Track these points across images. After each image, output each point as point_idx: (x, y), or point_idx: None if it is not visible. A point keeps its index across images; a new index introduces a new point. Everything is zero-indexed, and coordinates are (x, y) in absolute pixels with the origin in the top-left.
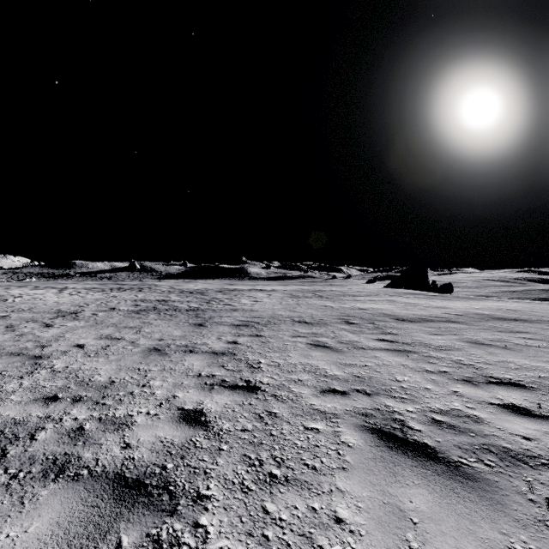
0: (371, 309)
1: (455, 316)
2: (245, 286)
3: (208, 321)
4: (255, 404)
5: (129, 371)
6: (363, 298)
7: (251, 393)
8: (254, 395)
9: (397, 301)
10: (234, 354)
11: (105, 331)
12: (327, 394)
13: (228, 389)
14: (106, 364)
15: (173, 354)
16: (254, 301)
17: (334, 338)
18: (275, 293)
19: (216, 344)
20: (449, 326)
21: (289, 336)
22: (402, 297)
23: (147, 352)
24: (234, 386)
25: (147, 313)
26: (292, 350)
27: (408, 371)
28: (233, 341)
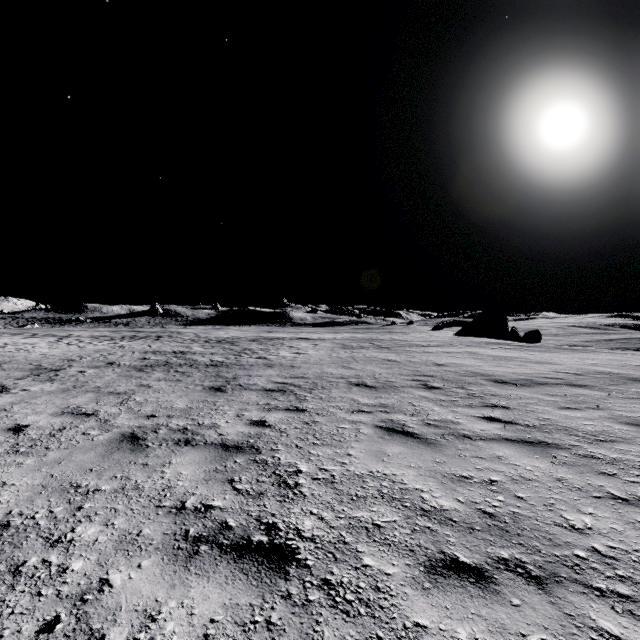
0: (451, 365)
1: (573, 375)
2: (286, 334)
3: (231, 383)
4: (280, 624)
5: (55, 494)
6: (435, 350)
7: (275, 573)
8: (280, 581)
9: (481, 353)
10: (256, 450)
11: (78, 400)
12: (443, 578)
13: (228, 555)
14: (28, 474)
15: (155, 449)
16: (296, 353)
17: (416, 415)
18: (323, 343)
19: (232, 426)
20: (578, 393)
21: (345, 411)
22: (485, 348)
23: (115, 442)
24: (242, 546)
25: (152, 370)
26: (352, 441)
27: (578, 496)
28: (259, 421)
